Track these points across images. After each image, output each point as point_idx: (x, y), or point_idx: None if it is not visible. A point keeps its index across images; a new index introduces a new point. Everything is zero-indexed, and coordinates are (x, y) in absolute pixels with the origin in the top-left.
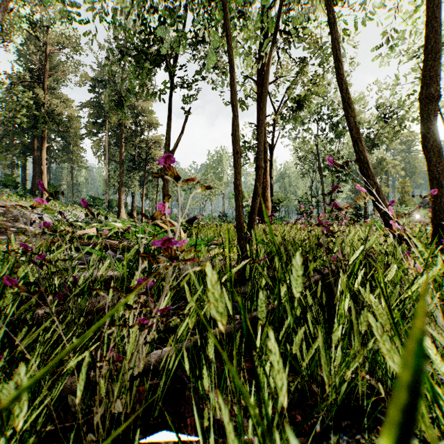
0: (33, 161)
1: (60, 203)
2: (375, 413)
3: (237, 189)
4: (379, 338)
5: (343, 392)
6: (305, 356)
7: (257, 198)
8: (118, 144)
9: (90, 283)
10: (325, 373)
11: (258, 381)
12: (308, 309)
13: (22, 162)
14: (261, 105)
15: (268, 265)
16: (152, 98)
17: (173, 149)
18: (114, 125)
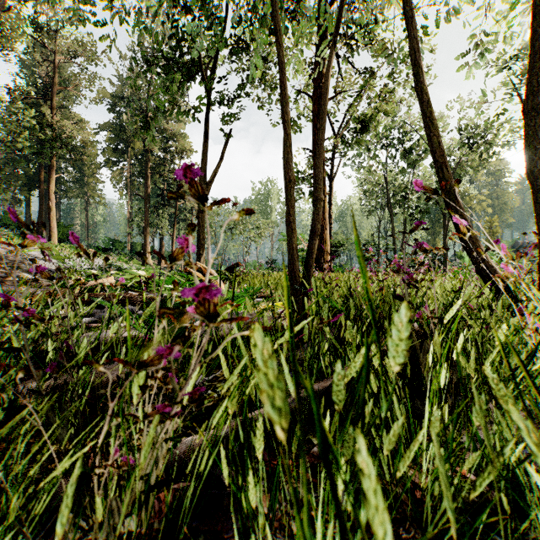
0: (39, 196)
1: (72, 247)
2: (492, 535)
3: (290, 226)
4: (533, 446)
5: (445, 504)
6: (401, 463)
7: (316, 239)
8: (143, 175)
9: (91, 350)
10: (449, 505)
11: (345, 530)
12: (389, 383)
13: (26, 197)
14: (318, 127)
15: (329, 323)
16: (184, 118)
17: (210, 180)
18: (139, 152)
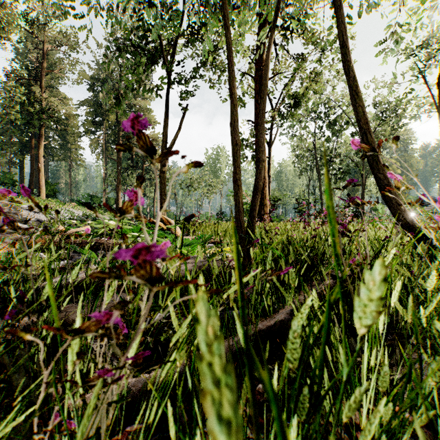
0: (31, 159)
1: (58, 201)
2: None
3: (237, 183)
4: None
5: None
6: (361, 435)
7: (258, 194)
8: (116, 142)
9: (45, 300)
10: None
11: None
12: None
13: (20, 160)
14: (259, 102)
15: None
16: (150, 96)
17: (170, 146)
18: (112, 124)
